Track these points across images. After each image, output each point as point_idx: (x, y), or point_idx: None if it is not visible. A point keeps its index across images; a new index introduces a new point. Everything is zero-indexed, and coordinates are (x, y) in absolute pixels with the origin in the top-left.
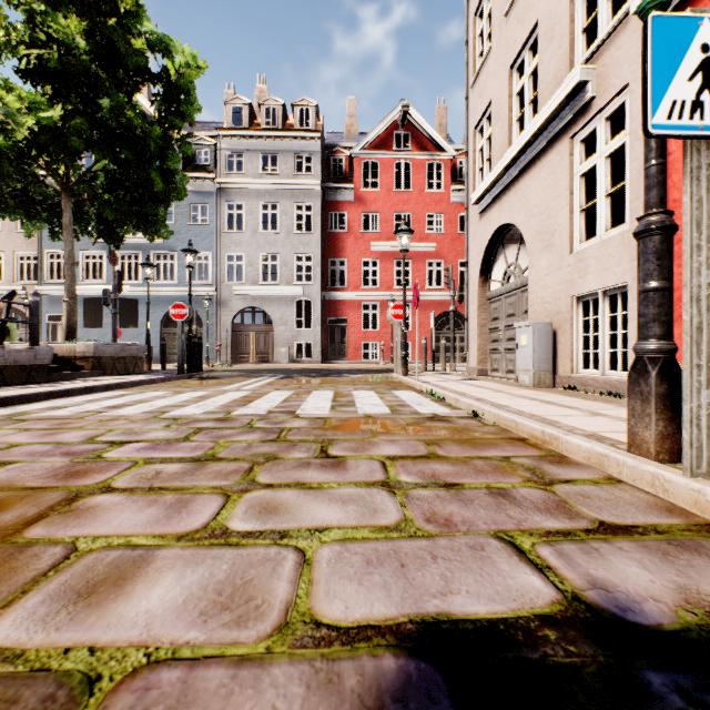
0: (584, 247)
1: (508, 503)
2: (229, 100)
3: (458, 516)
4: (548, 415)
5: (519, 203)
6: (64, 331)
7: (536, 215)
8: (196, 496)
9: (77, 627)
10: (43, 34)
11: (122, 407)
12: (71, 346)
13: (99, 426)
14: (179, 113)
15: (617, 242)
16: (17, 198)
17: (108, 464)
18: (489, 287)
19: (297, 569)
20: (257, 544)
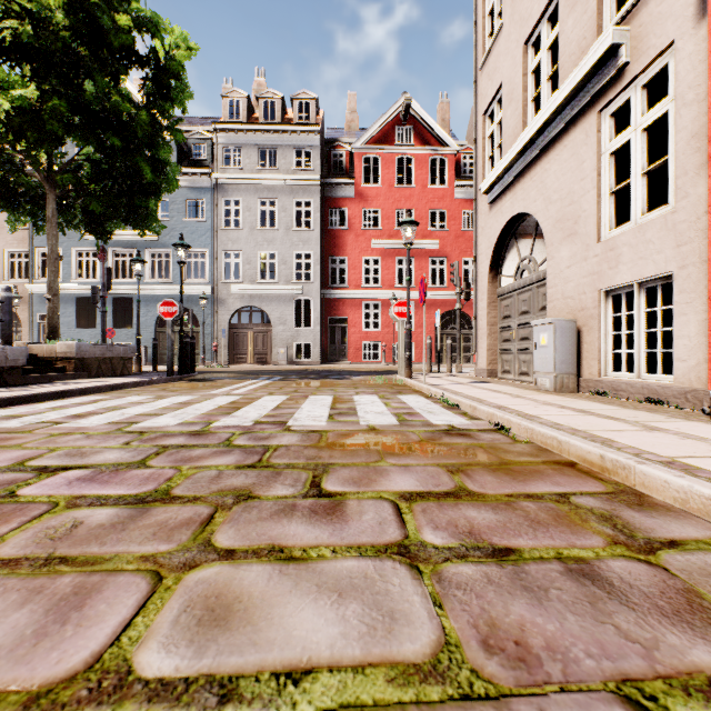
0: (614, 235)
1: (606, 596)
2: (226, 93)
3: (536, 632)
4: (594, 430)
5: (536, 190)
6: (47, 330)
7: (556, 202)
8: (109, 578)
9: None
10: (15, 5)
11: (87, 416)
12: (52, 346)
13: (43, 443)
14: (168, 99)
15: (658, 226)
16: None
17: (14, 508)
18: (500, 283)
19: None
20: None
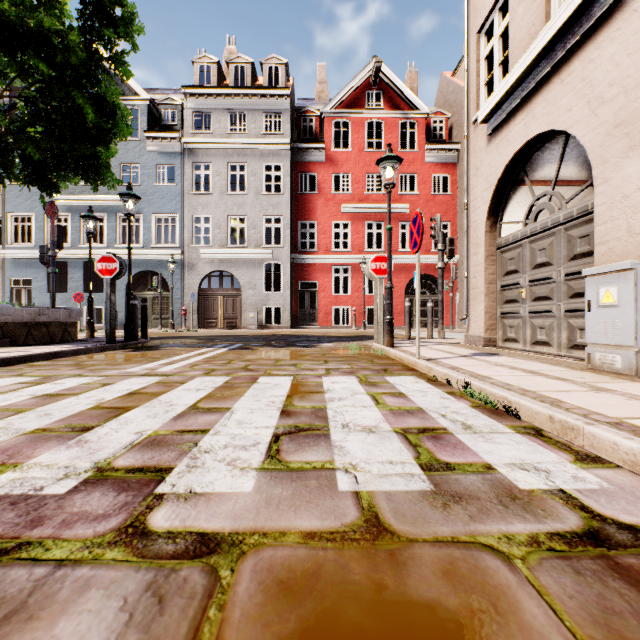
0: None
1: None
2: (196, 58)
3: None
4: None
5: (571, 94)
6: None
7: (613, 98)
8: None
9: None
10: None
11: None
12: None
13: None
14: (110, 24)
15: None
16: None
17: None
18: (500, 233)
19: None
20: None
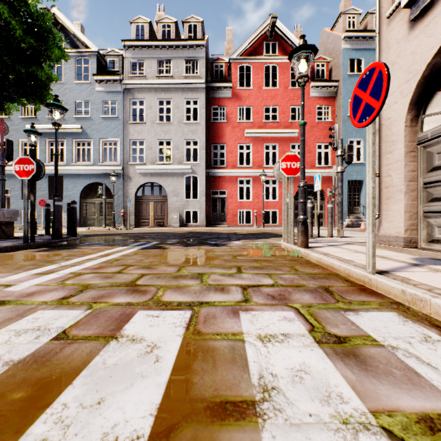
0: None
1: None
2: (133, 20)
3: None
4: None
5: None
6: None
7: None
8: None
9: None
10: None
11: None
12: None
13: None
14: None
15: None
16: None
17: None
18: (421, 127)
19: None
20: None
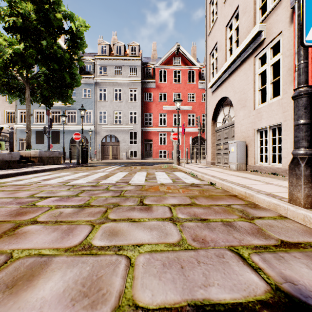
0: (260, 107)
1: (233, 229)
2: (100, 43)
3: (209, 237)
4: (246, 184)
5: (230, 87)
6: (26, 145)
7: (238, 93)
8: (78, 226)
9: (1, 309)
10: (15, 11)
11: (49, 180)
12: (28, 152)
13: (37, 189)
14: (77, 48)
15: (276, 104)
16: (4, 85)
17: (37, 208)
18: (216, 125)
19: (126, 270)
20: (106, 254)
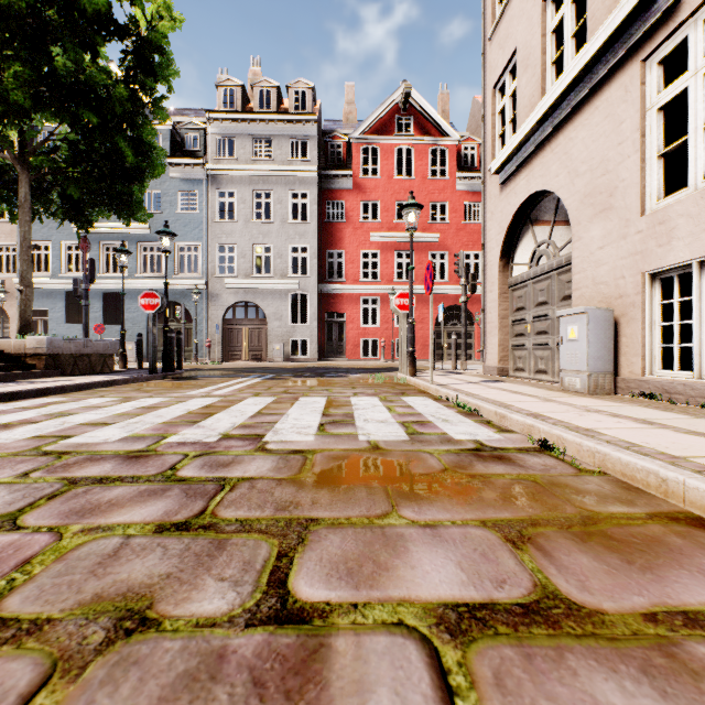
0: (664, 205)
1: None
2: (220, 82)
3: None
4: (696, 456)
5: (558, 163)
6: (18, 324)
7: (584, 174)
8: None
9: None
10: None
11: (14, 427)
12: (20, 341)
13: None
14: (151, 73)
15: None
16: None
17: None
18: (511, 272)
19: None
20: None
